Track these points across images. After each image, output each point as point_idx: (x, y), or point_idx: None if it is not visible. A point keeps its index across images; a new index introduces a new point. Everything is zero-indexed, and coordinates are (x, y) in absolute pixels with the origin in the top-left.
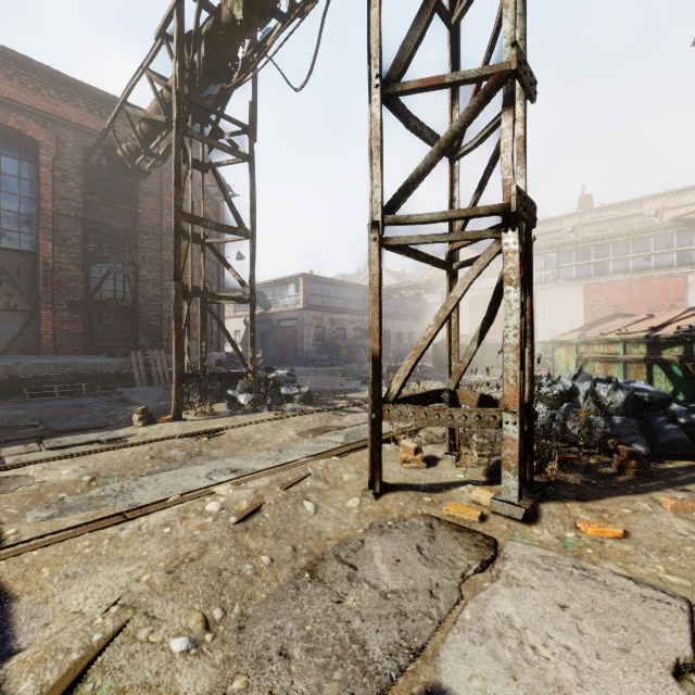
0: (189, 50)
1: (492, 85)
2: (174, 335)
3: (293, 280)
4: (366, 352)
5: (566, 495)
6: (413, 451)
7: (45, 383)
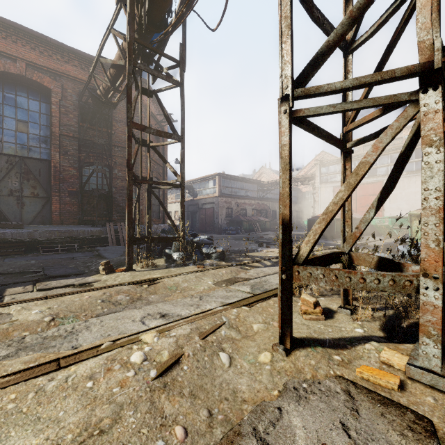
0: (138, 8)
1: None
2: (127, 209)
3: (212, 178)
4: (260, 225)
5: None
6: (312, 304)
7: (53, 243)
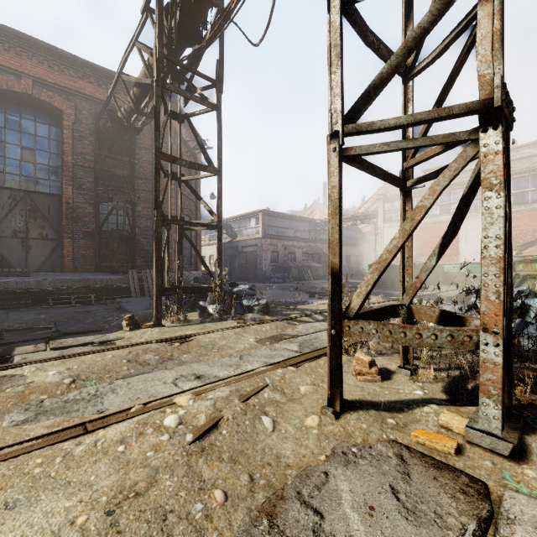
0: (167, 18)
1: None
2: (154, 255)
3: (254, 215)
4: (312, 271)
5: None
6: (367, 364)
7: (65, 294)
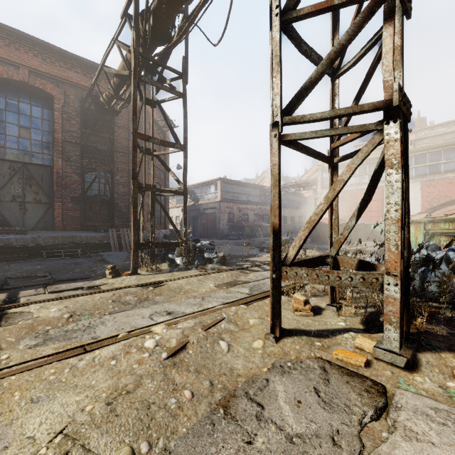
0: (142, 23)
1: (375, 1)
2: (132, 216)
3: (213, 182)
4: (262, 230)
5: (438, 346)
6: (303, 302)
7: (56, 249)
